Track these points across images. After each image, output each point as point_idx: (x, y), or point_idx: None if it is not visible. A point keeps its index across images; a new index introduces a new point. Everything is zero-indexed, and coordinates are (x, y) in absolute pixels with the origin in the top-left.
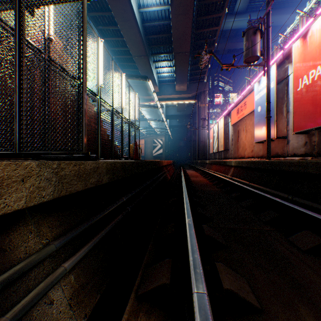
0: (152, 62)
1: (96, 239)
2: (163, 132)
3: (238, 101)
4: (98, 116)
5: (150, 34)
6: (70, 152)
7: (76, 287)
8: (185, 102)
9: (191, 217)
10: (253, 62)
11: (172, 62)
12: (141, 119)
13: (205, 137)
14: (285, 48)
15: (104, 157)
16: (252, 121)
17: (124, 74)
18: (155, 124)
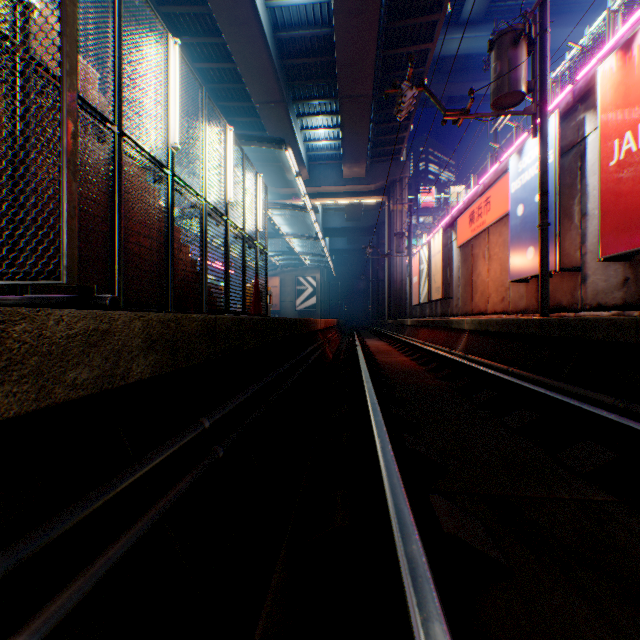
0: (295, 117)
1: (48, 619)
2: (318, 262)
3: (473, 196)
4: (168, 216)
5: (291, 56)
6: (21, 282)
7: None
8: (363, 200)
9: (400, 480)
10: (511, 107)
11: (337, 117)
12: (272, 235)
13: (404, 272)
14: (576, 80)
15: (183, 311)
16: (502, 236)
17: (232, 129)
18: (302, 245)
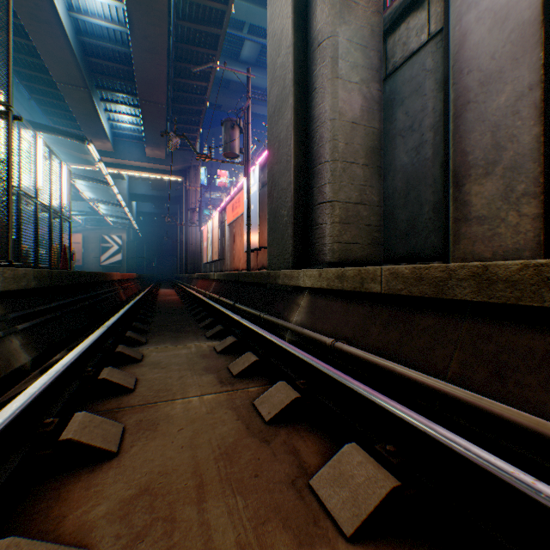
0: (100, 100)
1: (33, 322)
2: (125, 223)
3: (234, 194)
4: None
5: (95, 55)
6: None
7: (24, 342)
8: (165, 177)
9: (121, 314)
10: (234, 158)
11: (139, 110)
12: (75, 197)
13: (198, 237)
14: None
15: None
16: None
17: (42, 137)
18: (108, 206)
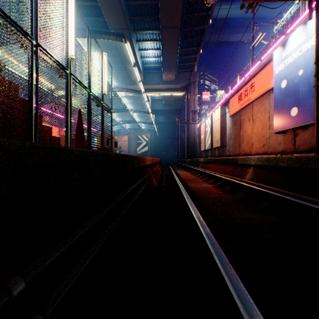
0: (135, 41)
1: None
2: (149, 127)
3: (241, 84)
4: None
5: None
6: None
7: None
8: (173, 93)
9: None
10: None
11: (159, 43)
12: (122, 110)
13: (195, 133)
14: None
15: None
16: (263, 106)
17: None
18: (140, 118)
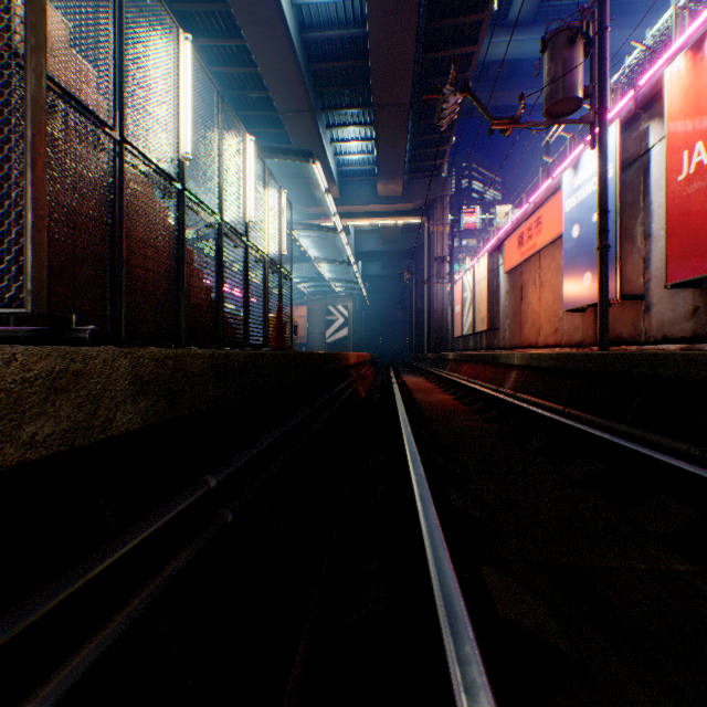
0: (324, 127)
1: None
2: (350, 289)
3: (522, 215)
4: (178, 236)
5: (319, 60)
6: None
7: None
8: (400, 221)
9: (446, 553)
10: (566, 115)
11: (370, 128)
12: (298, 259)
13: (445, 300)
14: (639, 86)
15: (196, 344)
16: (555, 261)
17: (252, 139)
18: (332, 271)
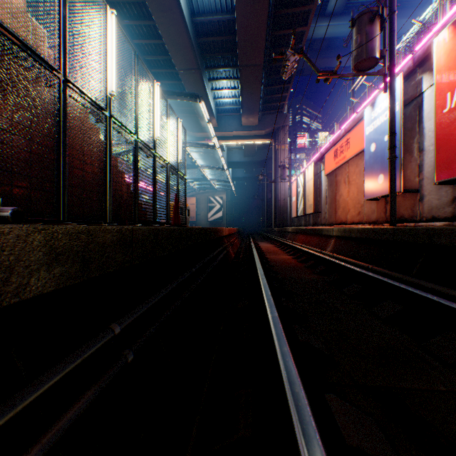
0: (207, 80)
1: None
2: (224, 186)
3: (336, 138)
4: (106, 148)
5: (204, 35)
6: None
7: None
8: (256, 142)
9: (302, 390)
10: (368, 69)
11: (237, 81)
12: (190, 166)
13: (285, 193)
14: (415, 51)
15: (119, 222)
16: (358, 167)
17: (158, 84)
18: (212, 174)
